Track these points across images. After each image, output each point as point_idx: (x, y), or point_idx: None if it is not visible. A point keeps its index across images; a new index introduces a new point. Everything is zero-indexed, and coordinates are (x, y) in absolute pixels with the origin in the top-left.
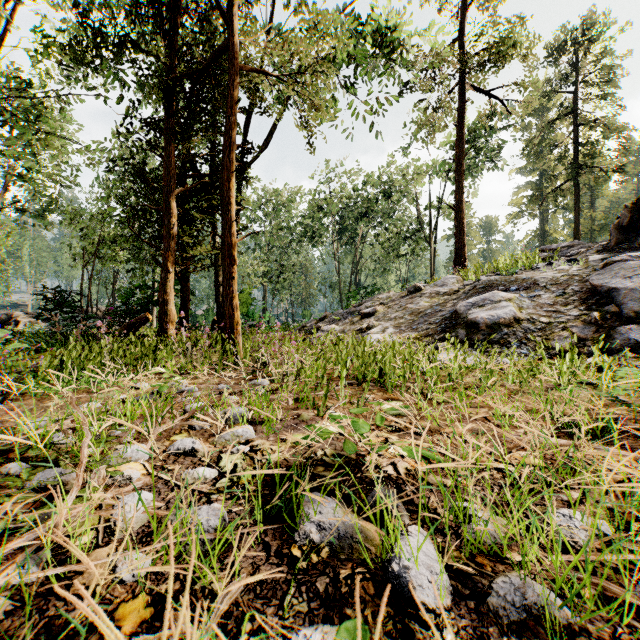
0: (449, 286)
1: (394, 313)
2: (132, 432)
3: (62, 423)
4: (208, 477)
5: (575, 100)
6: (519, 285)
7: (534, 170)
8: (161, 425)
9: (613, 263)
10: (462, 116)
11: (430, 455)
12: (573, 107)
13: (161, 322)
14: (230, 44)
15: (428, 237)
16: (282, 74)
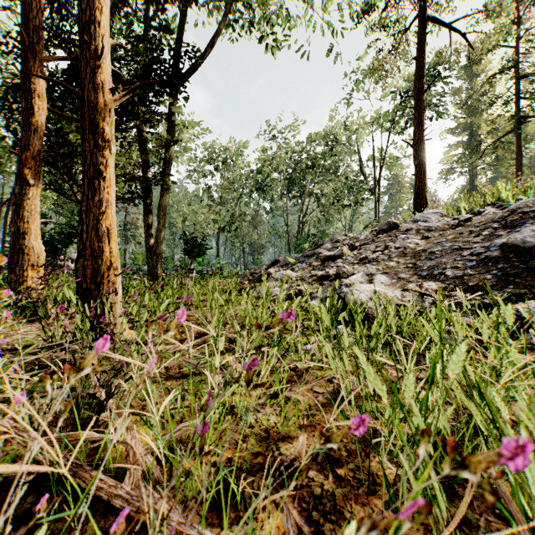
0: (436, 221)
1: (371, 255)
2: None
3: None
4: None
5: (516, 54)
6: None
7: (464, 130)
8: None
9: None
10: (422, 48)
11: None
12: (514, 61)
13: (13, 265)
14: None
15: (372, 188)
16: None
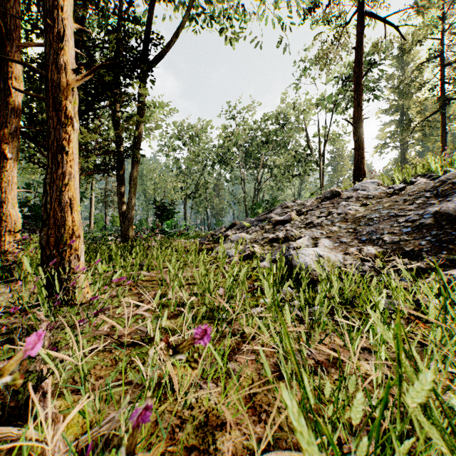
0: (373, 190)
1: (316, 220)
2: None
3: None
4: None
5: (441, 45)
6: None
7: (396, 111)
8: None
9: None
10: (360, 39)
11: None
12: (439, 51)
13: None
14: None
15: (317, 160)
16: None
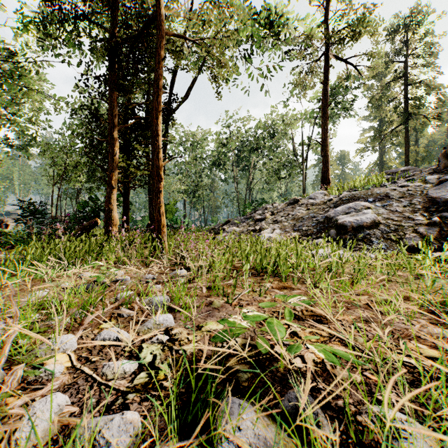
0: (319, 199)
1: (279, 218)
2: (67, 320)
3: (5, 313)
4: (127, 371)
5: (405, 67)
6: (374, 197)
7: (375, 118)
8: (94, 312)
9: (446, 181)
10: (327, 77)
11: (344, 355)
12: (404, 72)
13: (107, 225)
14: (158, 15)
15: (301, 165)
16: (197, 39)
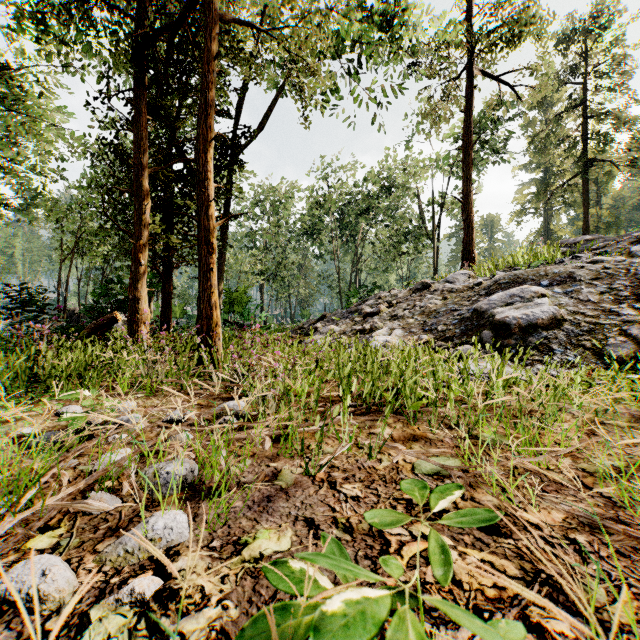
0: (461, 283)
1: (401, 312)
2: None
3: None
4: None
5: (584, 92)
6: (551, 279)
7: (538, 167)
8: (38, 501)
9: None
10: (470, 103)
11: None
12: (582, 99)
13: (131, 323)
14: None
15: (431, 234)
16: (272, 29)
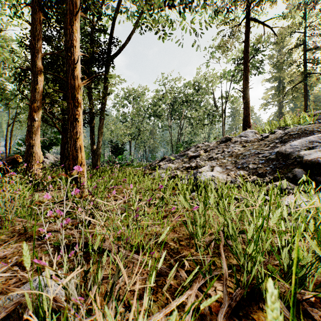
0: (251, 137)
1: (215, 155)
2: None
3: None
4: None
5: (304, 36)
6: None
7: (275, 80)
8: None
9: None
10: (247, 36)
11: None
12: (303, 40)
13: (27, 162)
14: None
15: (221, 114)
16: None
